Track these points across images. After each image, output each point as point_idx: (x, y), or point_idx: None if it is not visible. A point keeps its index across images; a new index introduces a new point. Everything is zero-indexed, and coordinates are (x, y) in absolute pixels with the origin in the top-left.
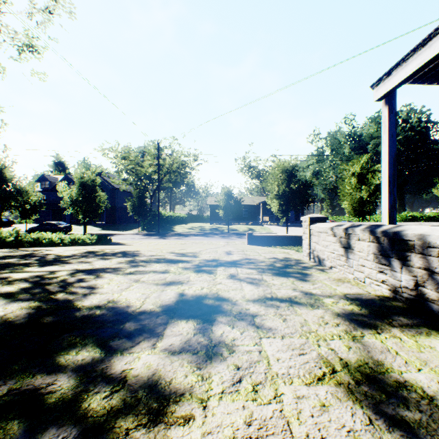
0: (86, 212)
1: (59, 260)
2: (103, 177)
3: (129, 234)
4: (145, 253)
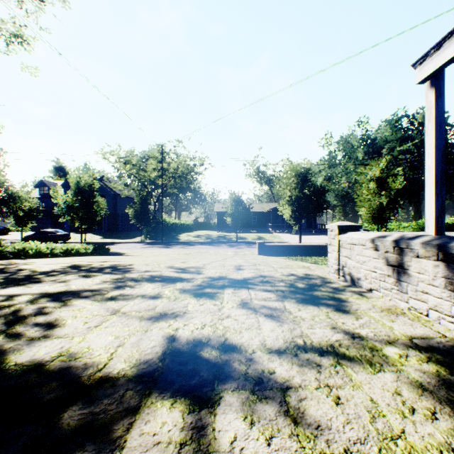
0: (83, 220)
1: (30, 278)
2: (104, 182)
3: (131, 242)
4: (138, 268)
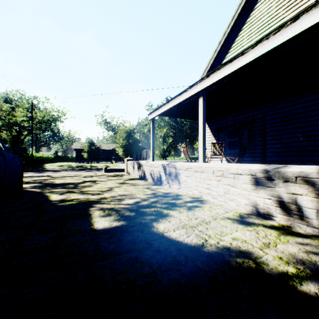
0: None
1: None
2: None
3: None
4: (54, 175)
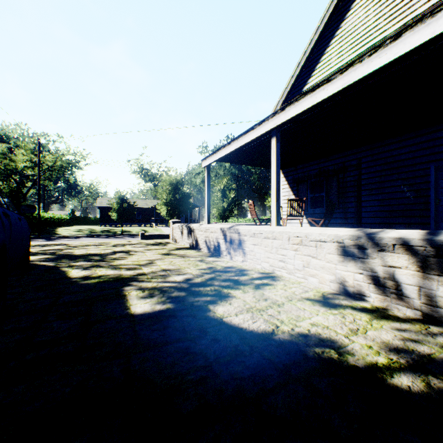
0: None
1: None
2: None
3: None
4: (71, 244)
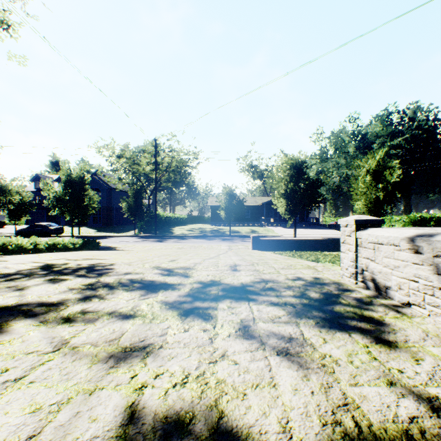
0: (74, 213)
1: None
2: (99, 176)
3: (124, 236)
4: (118, 268)
